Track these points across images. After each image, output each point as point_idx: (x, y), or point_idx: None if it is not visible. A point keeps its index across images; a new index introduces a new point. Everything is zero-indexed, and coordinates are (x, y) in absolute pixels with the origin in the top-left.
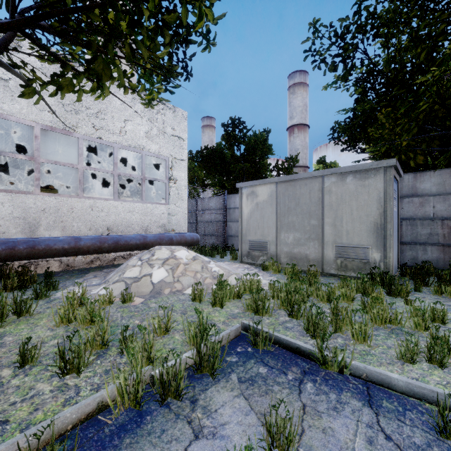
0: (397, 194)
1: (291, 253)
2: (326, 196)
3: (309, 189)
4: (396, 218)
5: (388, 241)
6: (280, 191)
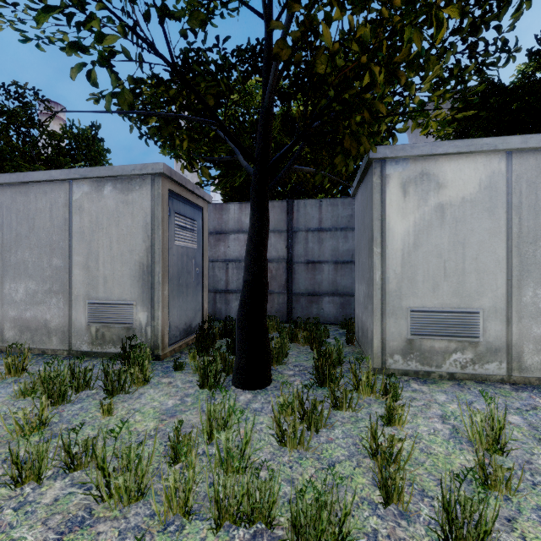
0: (200, 224)
1: (21, 319)
2: (76, 216)
3: (50, 203)
4: (196, 258)
5: (157, 292)
6: (2, 202)
